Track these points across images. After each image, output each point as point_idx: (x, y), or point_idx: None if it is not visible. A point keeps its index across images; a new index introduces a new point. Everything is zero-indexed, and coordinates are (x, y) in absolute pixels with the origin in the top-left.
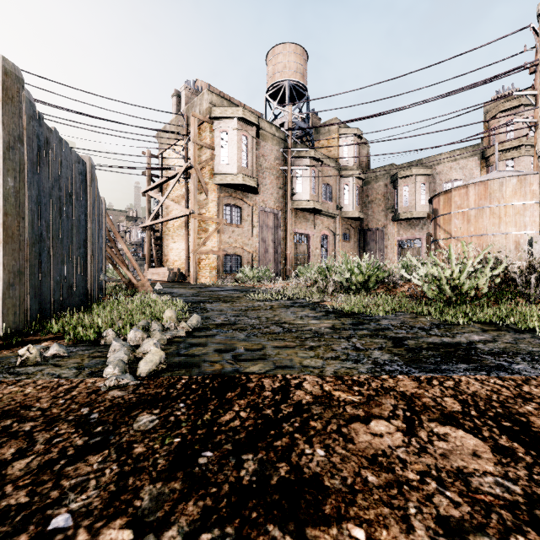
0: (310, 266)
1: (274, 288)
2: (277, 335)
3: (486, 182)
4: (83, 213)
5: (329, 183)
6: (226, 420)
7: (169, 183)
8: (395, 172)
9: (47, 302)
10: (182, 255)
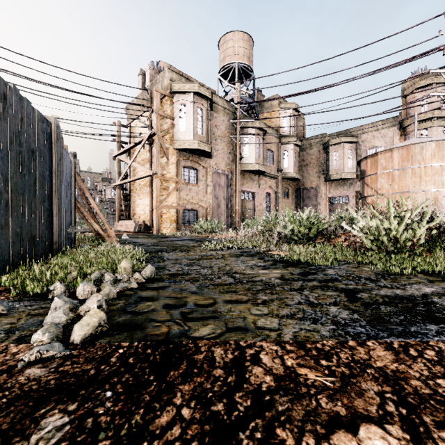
0: (256, 219)
1: (225, 239)
2: (228, 287)
3: (408, 146)
4: (48, 170)
5: (271, 149)
6: (162, 426)
7: (136, 149)
8: (326, 140)
9: (5, 253)
10: (147, 209)
